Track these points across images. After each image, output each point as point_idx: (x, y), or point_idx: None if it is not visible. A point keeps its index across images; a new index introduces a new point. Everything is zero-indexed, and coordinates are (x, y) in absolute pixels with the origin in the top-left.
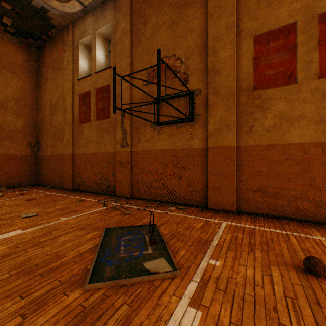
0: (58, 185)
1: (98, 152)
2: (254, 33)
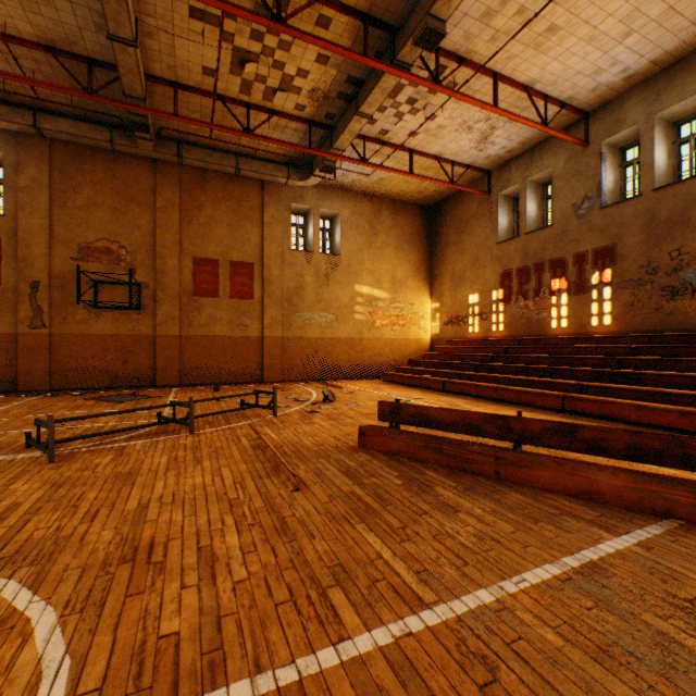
0: None
1: None
2: (194, 255)
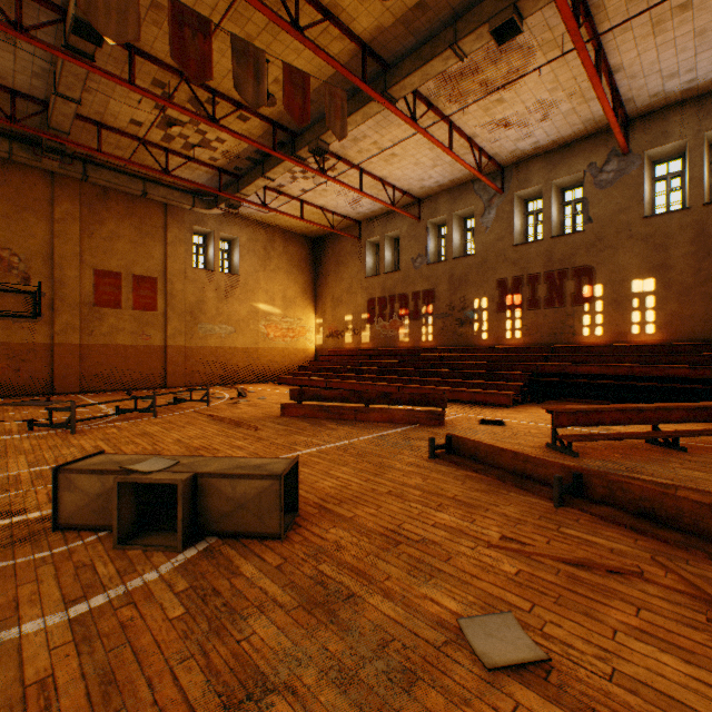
0: None
1: None
2: (96, 267)
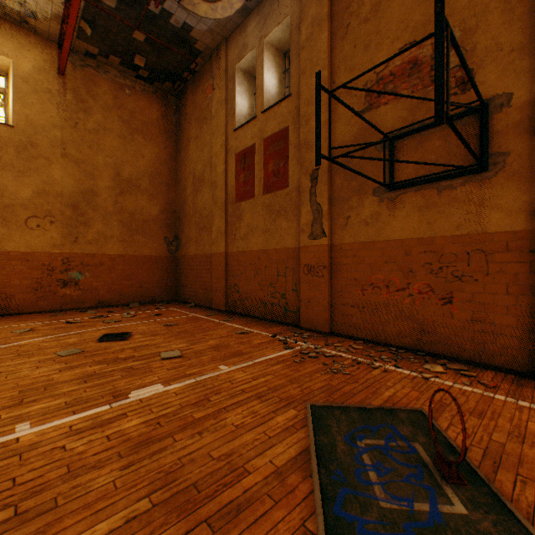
0: (204, 303)
1: (267, 249)
2: None
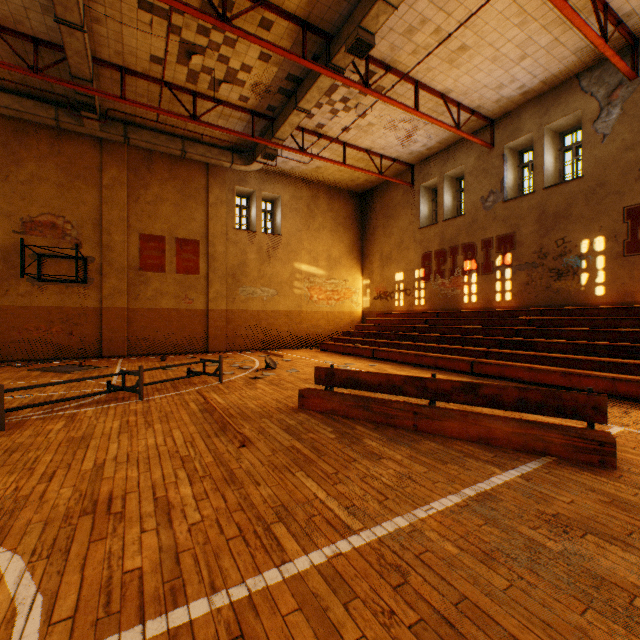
0: None
1: None
2: (141, 231)
